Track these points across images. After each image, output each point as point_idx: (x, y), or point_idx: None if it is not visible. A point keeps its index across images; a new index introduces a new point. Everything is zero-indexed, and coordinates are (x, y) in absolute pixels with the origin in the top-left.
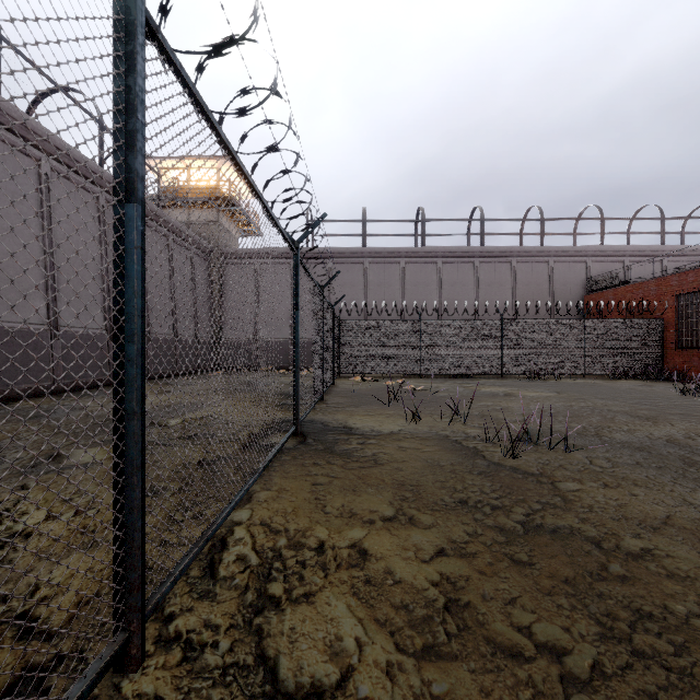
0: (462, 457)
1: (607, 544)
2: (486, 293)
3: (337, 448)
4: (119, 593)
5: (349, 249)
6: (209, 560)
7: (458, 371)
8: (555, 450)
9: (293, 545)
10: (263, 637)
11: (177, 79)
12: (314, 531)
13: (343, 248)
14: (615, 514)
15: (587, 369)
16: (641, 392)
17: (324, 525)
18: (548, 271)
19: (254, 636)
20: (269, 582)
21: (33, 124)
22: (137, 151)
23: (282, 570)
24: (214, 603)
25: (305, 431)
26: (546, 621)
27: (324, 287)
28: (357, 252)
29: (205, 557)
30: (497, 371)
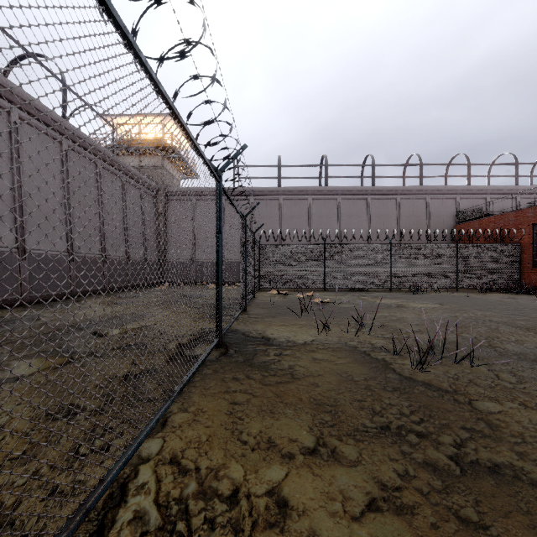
0: (373, 371)
1: None
2: (376, 223)
3: (256, 361)
4: None
5: (267, 188)
6: (100, 521)
7: (355, 285)
8: (458, 362)
9: (203, 492)
10: None
11: None
12: (228, 470)
13: (263, 188)
14: None
15: (460, 284)
16: (509, 303)
17: (239, 461)
18: (426, 206)
19: None
20: None
21: (3, 79)
22: None
23: (186, 536)
24: None
25: (228, 342)
26: None
27: (246, 215)
28: (273, 190)
29: (96, 515)
30: (386, 285)
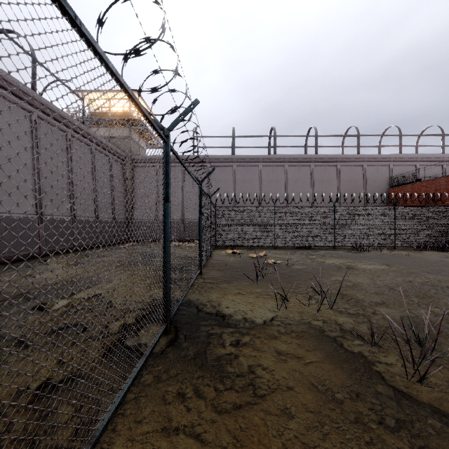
0: (357, 379)
1: None
2: (319, 187)
3: (208, 357)
4: None
5: (223, 156)
6: None
7: (302, 244)
8: None
9: None
10: None
11: None
12: None
13: (219, 156)
14: None
15: (397, 242)
16: None
17: None
18: (362, 172)
19: None
20: None
21: None
22: None
23: None
24: None
25: (179, 321)
26: None
27: (201, 181)
28: (228, 158)
29: None
30: (330, 244)
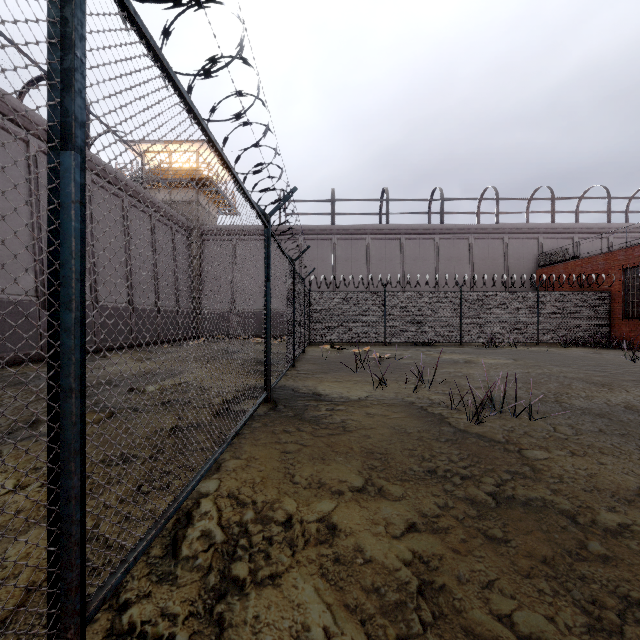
0: (428, 424)
1: (583, 518)
2: (445, 267)
3: (306, 415)
4: (53, 596)
5: (319, 227)
6: (172, 537)
7: (420, 339)
8: (518, 416)
9: (260, 519)
10: (224, 628)
11: (132, 27)
12: (282, 503)
13: (314, 226)
14: (586, 485)
15: (540, 337)
16: (592, 359)
17: (292, 497)
18: (503, 247)
19: (214, 626)
20: (234, 562)
21: (21, 107)
22: (75, 92)
23: (248, 548)
24: (174, 587)
25: (276, 397)
26: (528, 609)
27: (295, 260)
28: (326, 229)
29: (168, 533)
30: (456, 339)
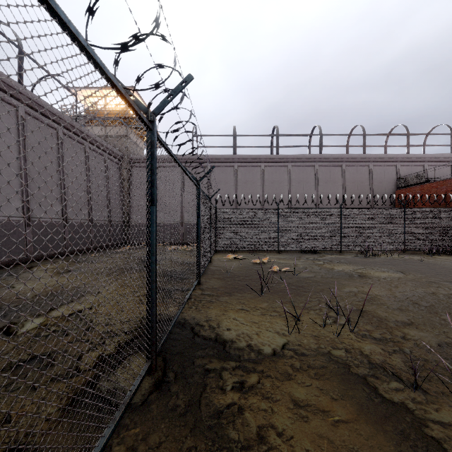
0: None
1: None
2: (323, 188)
3: (203, 412)
4: None
5: (223, 156)
6: None
7: (307, 248)
8: None
9: None
10: None
11: None
12: None
13: (219, 155)
14: None
15: (406, 246)
16: None
17: None
18: (369, 172)
19: None
20: None
21: None
22: None
23: None
24: None
25: (169, 350)
26: None
27: (200, 180)
28: (229, 158)
29: None
30: (337, 248)
